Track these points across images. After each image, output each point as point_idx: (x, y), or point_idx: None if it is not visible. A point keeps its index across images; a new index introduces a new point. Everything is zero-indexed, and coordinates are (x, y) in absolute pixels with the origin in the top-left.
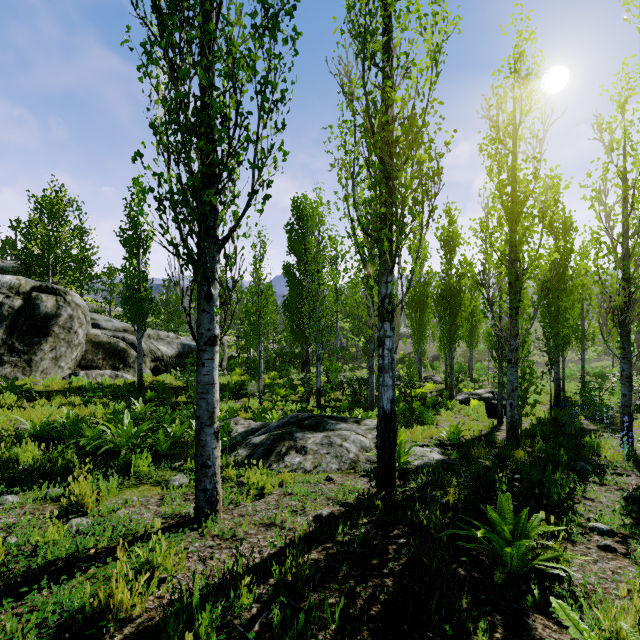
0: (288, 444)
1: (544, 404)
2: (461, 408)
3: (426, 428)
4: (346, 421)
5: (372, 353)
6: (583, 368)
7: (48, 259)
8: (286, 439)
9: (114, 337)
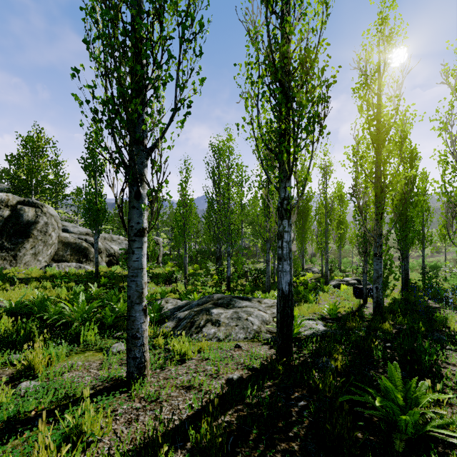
0: (205, 318)
1: (395, 288)
2: (334, 291)
3: (310, 306)
4: (250, 300)
5: (268, 250)
6: (423, 262)
7: (31, 182)
8: (204, 314)
9: (79, 239)
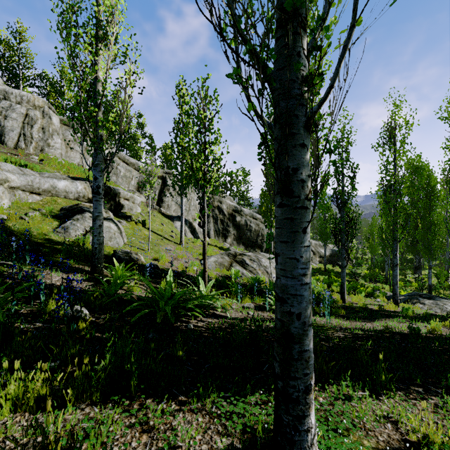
0: (415, 300)
1: None
2: None
3: None
4: (447, 299)
5: None
6: None
7: None
8: (414, 299)
9: None
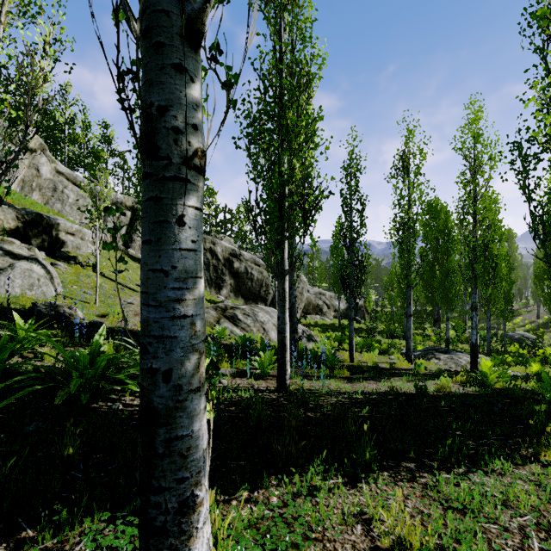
0: (431, 356)
1: None
2: None
3: (522, 367)
4: (462, 353)
5: (489, 319)
6: None
7: None
8: (430, 354)
9: (316, 297)
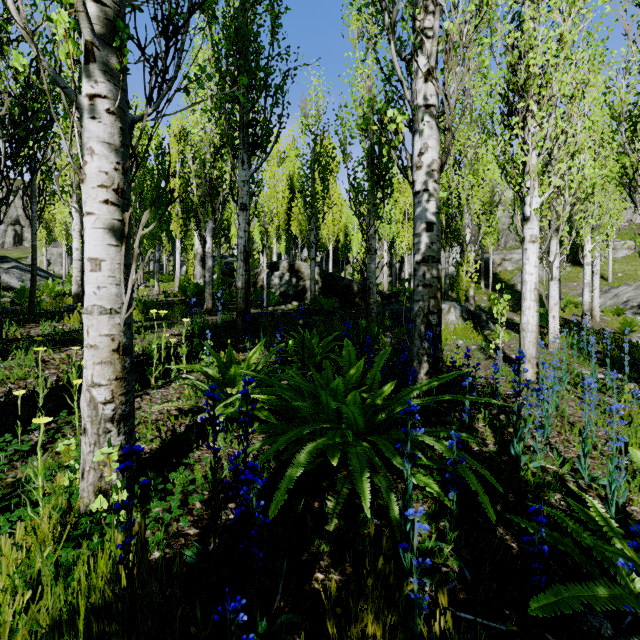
0: None
1: None
2: None
3: None
4: None
5: None
6: None
7: None
8: None
9: None
